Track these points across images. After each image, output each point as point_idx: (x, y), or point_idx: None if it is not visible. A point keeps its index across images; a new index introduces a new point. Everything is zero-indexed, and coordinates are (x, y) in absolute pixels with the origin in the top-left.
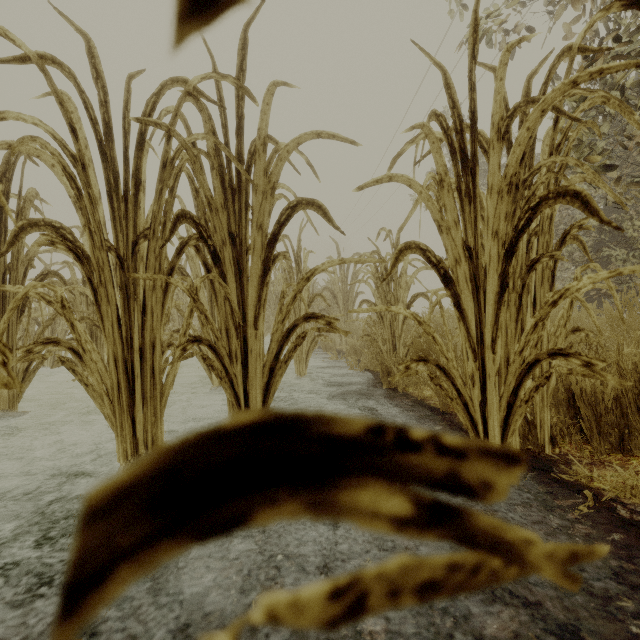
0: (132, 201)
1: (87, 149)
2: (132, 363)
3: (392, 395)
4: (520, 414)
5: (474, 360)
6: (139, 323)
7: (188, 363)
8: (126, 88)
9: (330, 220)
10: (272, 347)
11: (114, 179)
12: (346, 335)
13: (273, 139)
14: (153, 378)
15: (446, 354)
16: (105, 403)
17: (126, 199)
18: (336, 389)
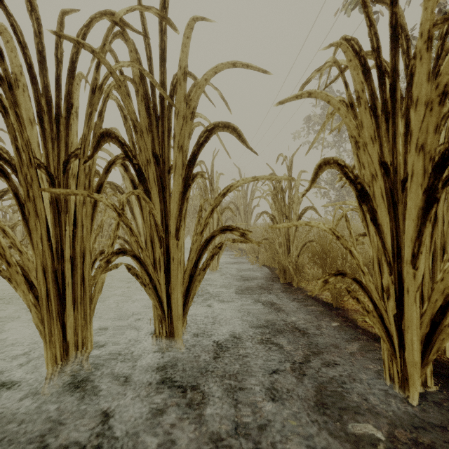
0: (64, 123)
1: (22, 75)
2: (62, 272)
3: (288, 289)
4: (448, 334)
5: (389, 273)
6: (70, 235)
7: (128, 258)
8: (59, 21)
9: (244, 141)
10: (192, 256)
11: (47, 103)
12: (258, 245)
13: (192, 75)
14: (83, 285)
15: (362, 268)
16: (32, 313)
17: (58, 121)
18: (242, 283)
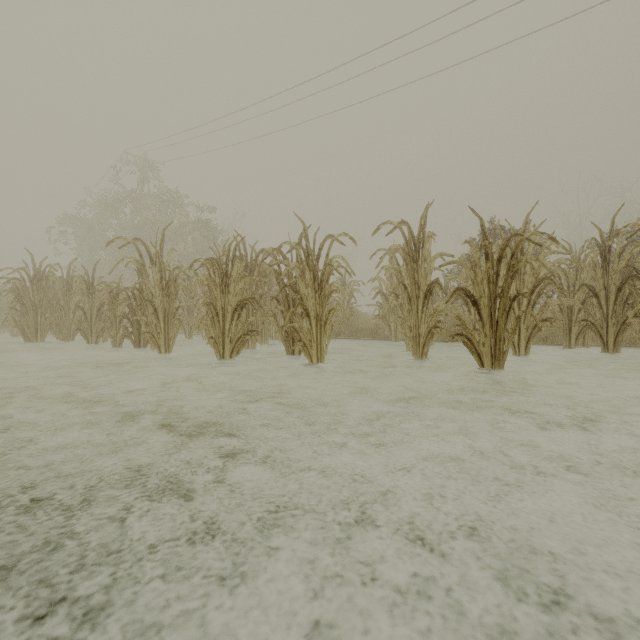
0: None
1: None
2: None
3: None
4: None
5: None
6: None
7: None
8: None
9: None
10: None
11: None
12: None
13: None
14: None
15: None
16: None
17: None
18: None
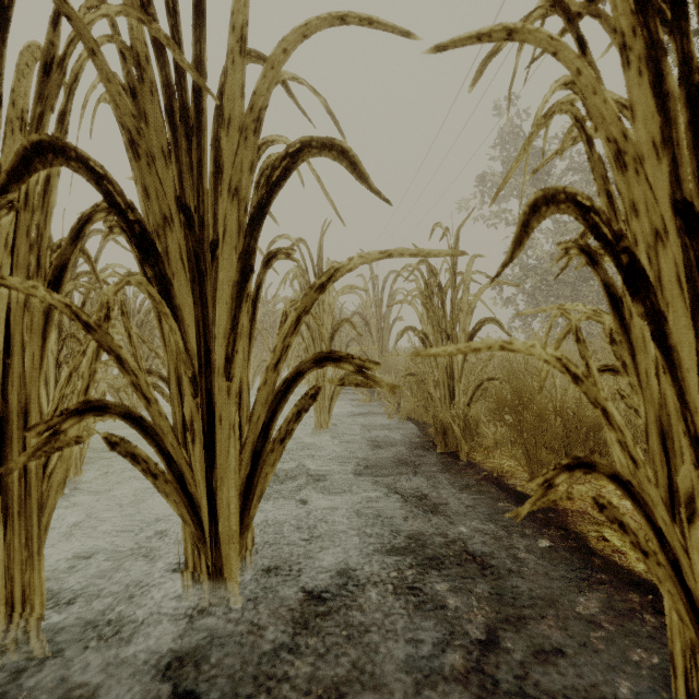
0: None
1: None
2: None
3: (452, 465)
4: None
5: (695, 463)
6: None
7: None
8: None
9: (363, 177)
10: (256, 413)
11: None
12: (393, 392)
13: None
14: (24, 476)
15: (631, 450)
16: None
17: None
18: (370, 452)
